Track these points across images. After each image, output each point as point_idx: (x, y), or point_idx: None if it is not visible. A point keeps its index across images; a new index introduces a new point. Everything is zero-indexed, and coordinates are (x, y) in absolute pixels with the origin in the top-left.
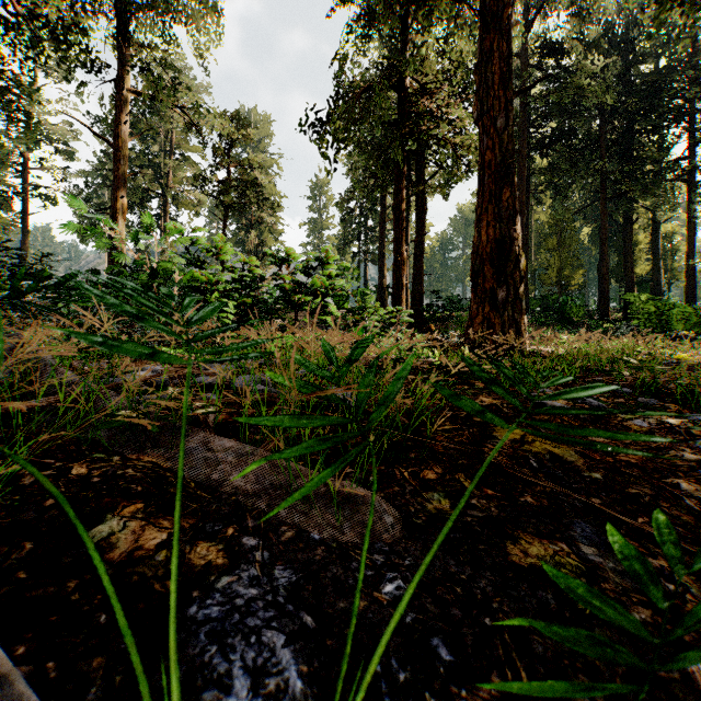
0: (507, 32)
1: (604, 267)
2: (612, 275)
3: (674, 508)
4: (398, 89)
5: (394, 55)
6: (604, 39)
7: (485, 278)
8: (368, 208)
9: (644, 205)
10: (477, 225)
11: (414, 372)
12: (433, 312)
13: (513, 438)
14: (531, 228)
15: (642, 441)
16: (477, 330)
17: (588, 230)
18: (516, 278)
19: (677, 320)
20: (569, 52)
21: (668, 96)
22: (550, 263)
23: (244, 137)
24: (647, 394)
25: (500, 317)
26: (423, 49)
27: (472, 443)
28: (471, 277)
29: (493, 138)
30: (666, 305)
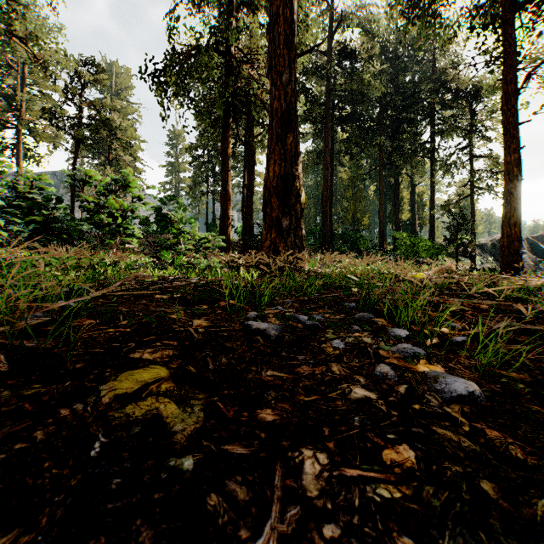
0: (290, 1)
1: (381, 213)
2: (388, 219)
3: (253, 543)
4: (224, 53)
5: (218, 21)
6: (381, 53)
7: (272, 208)
8: (213, 156)
9: (407, 173)
10: (267, 163)
11: (164, 292)
12: (257, 241)
13: (122, 393)
14: (337, 183)
15: (321, 372)
16: (265, 253)
17: (373, 187)
18: (297, 210)
19: (423, 250)
20: (358, 55)
21: (420, 99)
22: (348, 208)
23: (96, 80)
24: (364, 310)
25: (284, 242)
26: (241, 21)
27: (38, 410)
28: (262, 207)
29: (279, 90)
30: (417, 240)
